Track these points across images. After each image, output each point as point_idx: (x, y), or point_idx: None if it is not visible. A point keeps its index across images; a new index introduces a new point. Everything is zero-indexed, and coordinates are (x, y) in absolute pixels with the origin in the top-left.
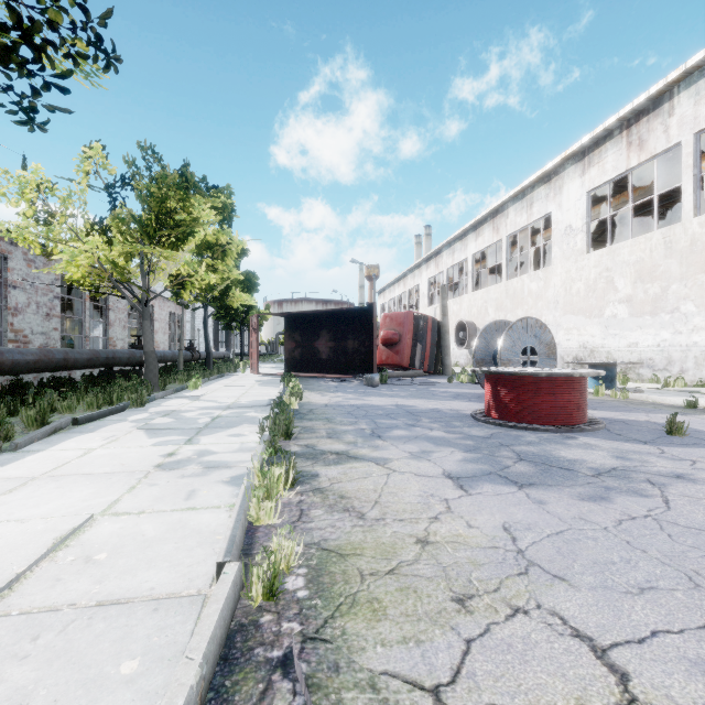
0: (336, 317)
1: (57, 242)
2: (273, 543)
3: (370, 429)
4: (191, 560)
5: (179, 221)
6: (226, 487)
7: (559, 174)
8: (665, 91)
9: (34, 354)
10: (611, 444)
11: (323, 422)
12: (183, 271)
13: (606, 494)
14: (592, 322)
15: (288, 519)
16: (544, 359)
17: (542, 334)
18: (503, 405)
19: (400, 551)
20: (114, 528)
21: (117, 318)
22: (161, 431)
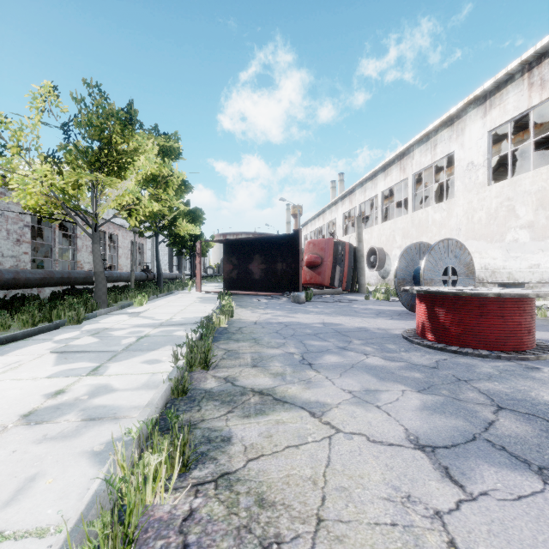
0: (267, 243)
1: (11, 172)
2: None
3: (299, 353)
4: None
5: (120, 152)
6: (87, 468)
7: (461, 118)
8: None
9: None
10: None
11: (249, 343)
12: (128, 199)
13: None
14: (493, 246)
15: None
16: (464, 279)
17: (462, 254)
18: (442, 327)
19: None
20: None
21: (84, 245)
22: (74, 354)
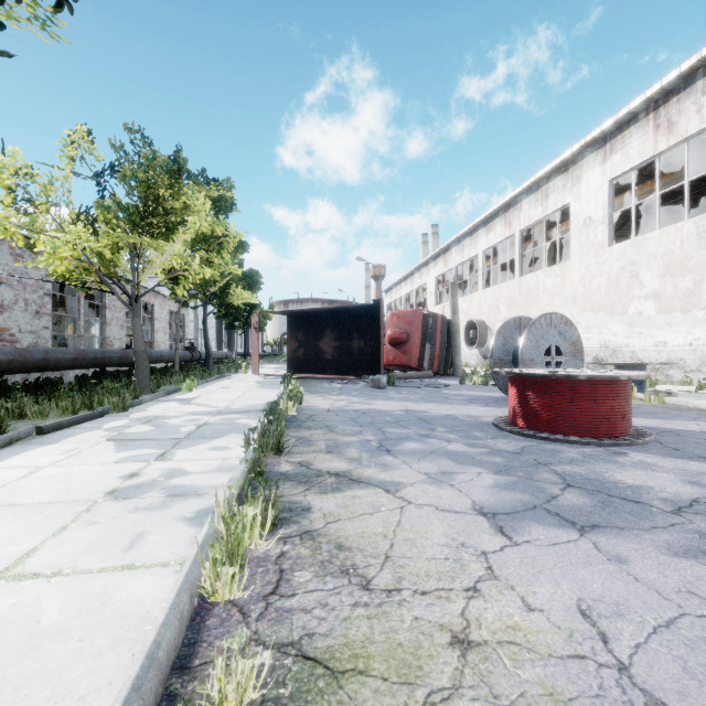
0: (341, 316)
1: (38, 233)
2: (216, 668)
3: (377, 440)
4: (89, 681)
5: (168, 210)
6: (186, 528)
7: (577, 163)
8: (699, 68)
9: (8, 353)
10: (674, 463)
11: (323, 431)
12: (176, 265)
13: (705, 544)
14: (614, 319)
15: (259, 589)
16: (570, 359)
17: (567, 331)
18: (533, 413)
19: (427, 664)
20: (1, 605)
21: (114, 317)
22: (134, 442)
